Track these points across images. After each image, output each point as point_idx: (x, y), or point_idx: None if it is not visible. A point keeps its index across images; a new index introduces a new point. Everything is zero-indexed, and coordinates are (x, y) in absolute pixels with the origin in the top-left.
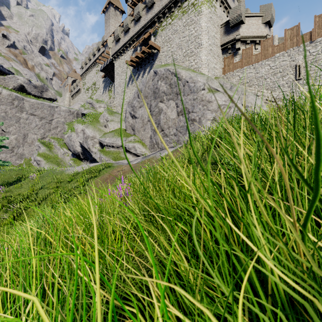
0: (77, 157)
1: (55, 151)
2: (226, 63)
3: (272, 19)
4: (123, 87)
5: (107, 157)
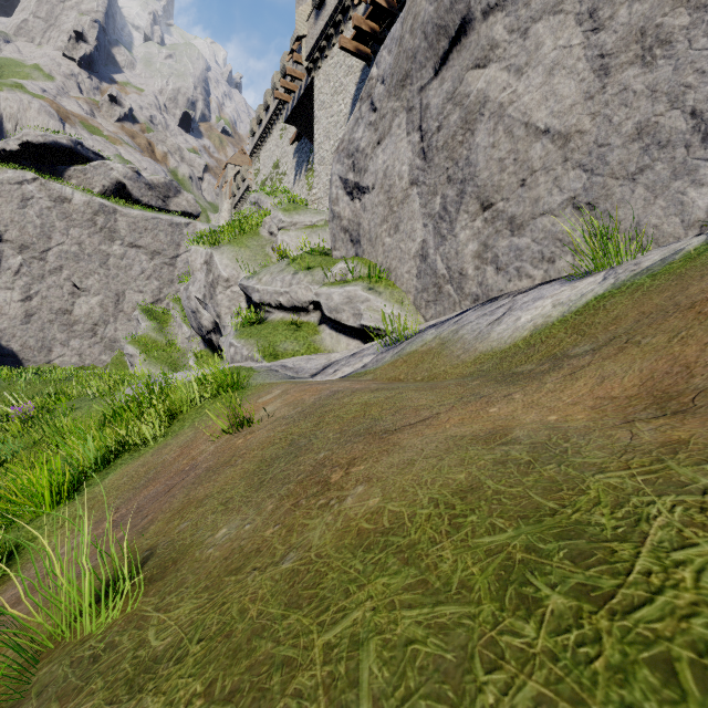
0: (209, 345)
1: (170, 332)
2: None
3: None
4: (335, 137)
5: (248, 345)
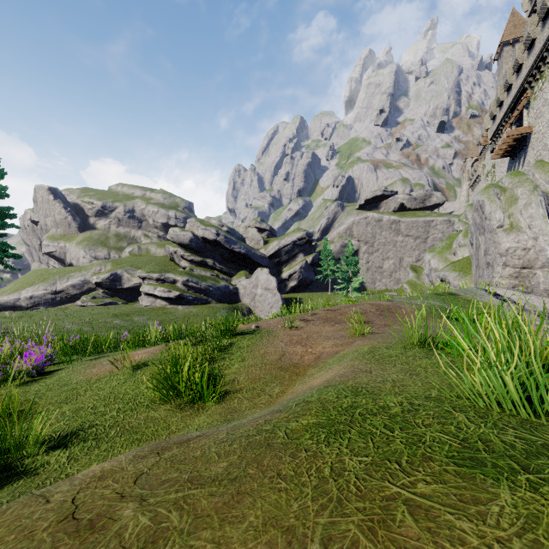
0: None
1: (422, 278)
2: None
3: None
4: None
5: None
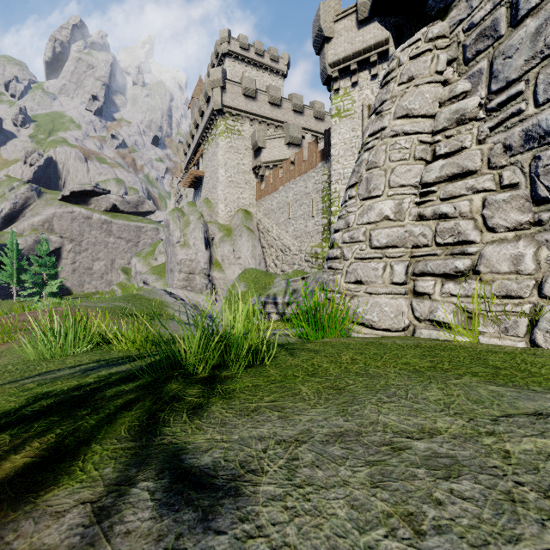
0: None
1: (132, 280)
2: (258, 188)
3: (294, 139)
4: None
5: None
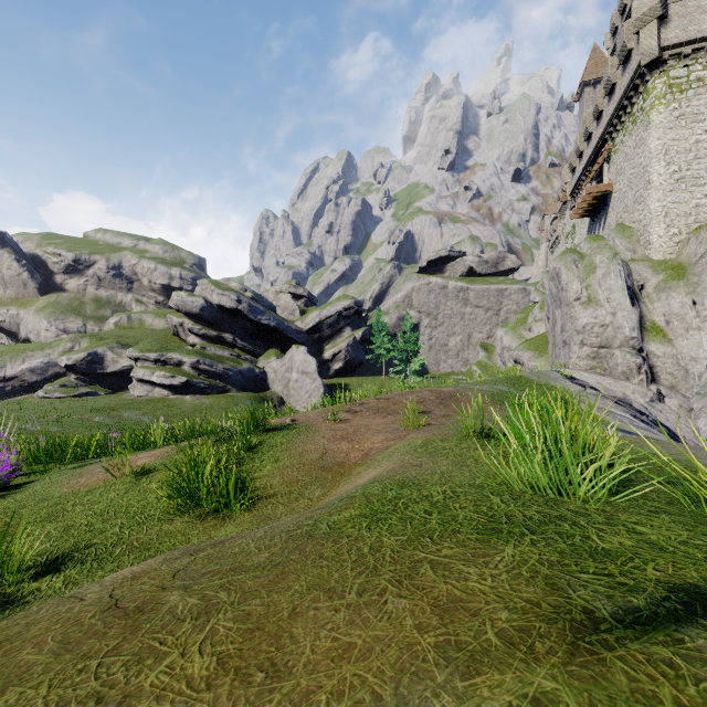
0: None
1: (494, 358)
2: None
3: None
4: None
5: None
